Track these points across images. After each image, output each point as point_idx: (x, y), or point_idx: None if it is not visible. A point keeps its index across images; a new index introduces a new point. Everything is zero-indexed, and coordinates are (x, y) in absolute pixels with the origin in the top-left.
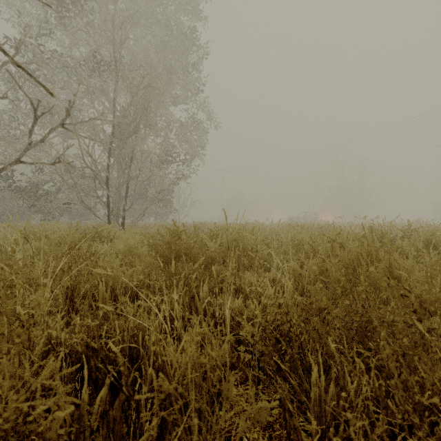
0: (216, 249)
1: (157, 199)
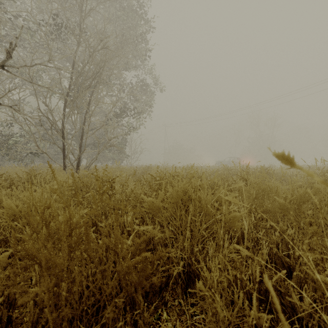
0: (157, 207)
1: (109, 145)
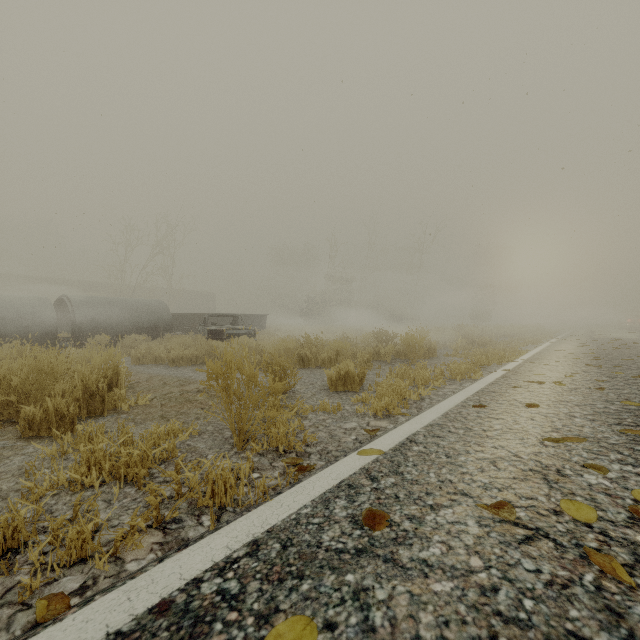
0: None
1: None
